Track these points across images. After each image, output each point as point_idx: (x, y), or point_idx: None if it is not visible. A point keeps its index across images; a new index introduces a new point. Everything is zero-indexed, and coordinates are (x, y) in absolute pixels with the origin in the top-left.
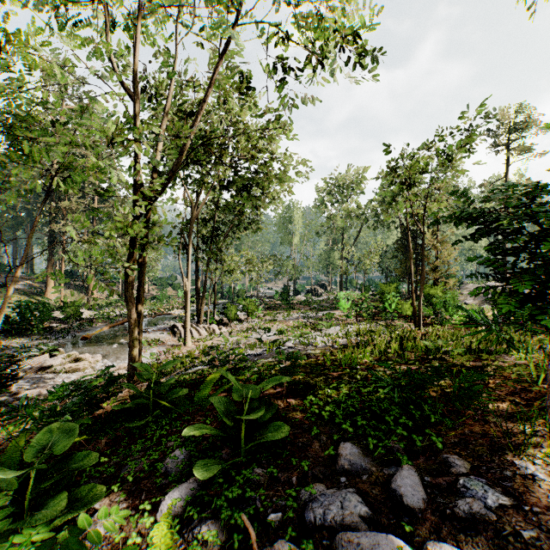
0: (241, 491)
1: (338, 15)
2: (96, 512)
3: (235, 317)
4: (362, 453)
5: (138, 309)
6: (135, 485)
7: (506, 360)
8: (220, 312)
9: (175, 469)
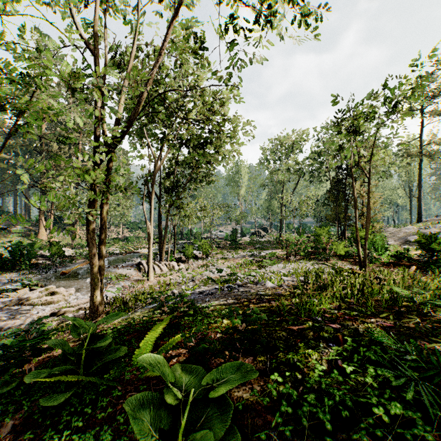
0: None
1: None
2: None
3: (191, 255)
4: None
5: (100, 250)
6: None
7: None
8: (179, 251)
9: None
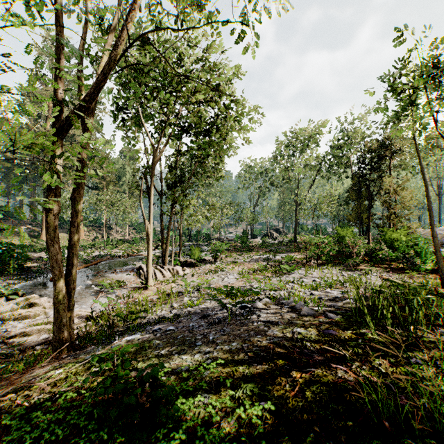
0: None
1: None
2: None
3: (198, 259)
4: None
5: (70, 256)
6: None
7: None
8: (185, 253)
9: None
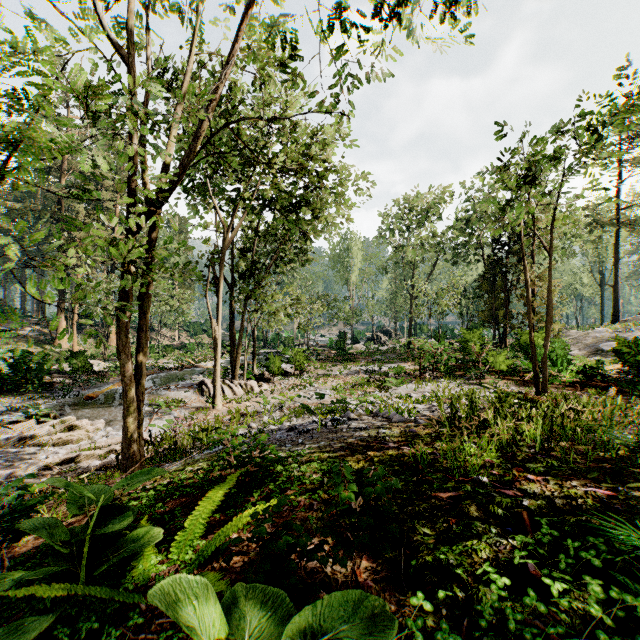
0: None
1: None
2: None
3: (278, 371)
4: None
5: (138, 364)
6: None
7: None
8: (261, 364)
9: None
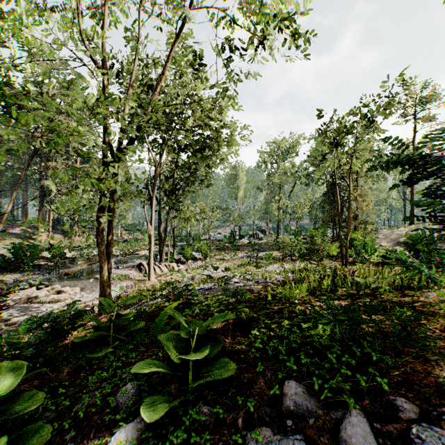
0: (186, 435)
1: (276, 1)
2: None
3: (190, 257)
4: (307, 393)
5: (108, 250)
6: (86, 420)
7: (430, 296)
8: (178, 252)
9: (126, 404)
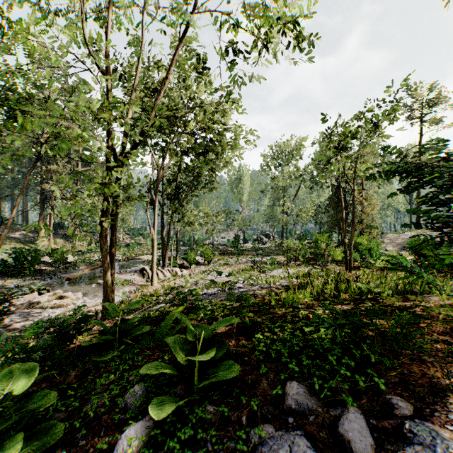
0: (193, 431)
1: (280, 5)
2: (57, 448)
3: (194, 261)
4: (308, 392)
5: (111, 255)
6: (96, 419)
7: (431, 301)
8: (182, 257)
9: (134, 405)
